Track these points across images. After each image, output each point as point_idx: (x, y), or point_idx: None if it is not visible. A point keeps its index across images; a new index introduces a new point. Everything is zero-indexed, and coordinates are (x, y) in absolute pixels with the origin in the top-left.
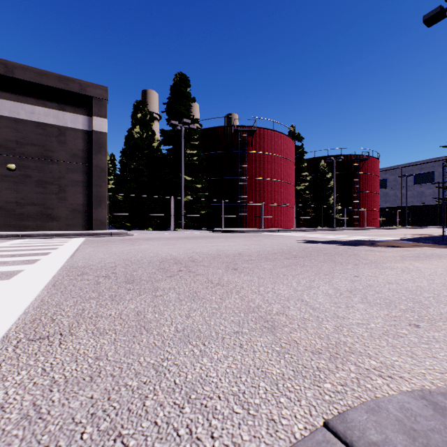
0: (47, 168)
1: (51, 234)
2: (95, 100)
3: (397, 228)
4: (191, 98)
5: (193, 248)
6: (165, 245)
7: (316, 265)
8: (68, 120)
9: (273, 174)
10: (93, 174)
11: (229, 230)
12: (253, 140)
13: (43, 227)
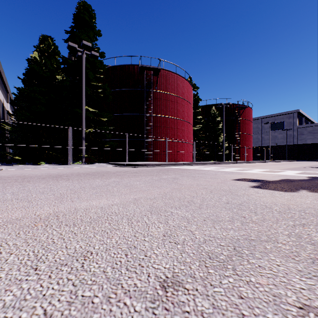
0: None
1: None
2: None
3: (270, 161)
4: (96, 31)
5: None
6: None
7: None
8: None
9: (176, 113)
10: None
11: (133, 164)
12: (158, 80)
13: None
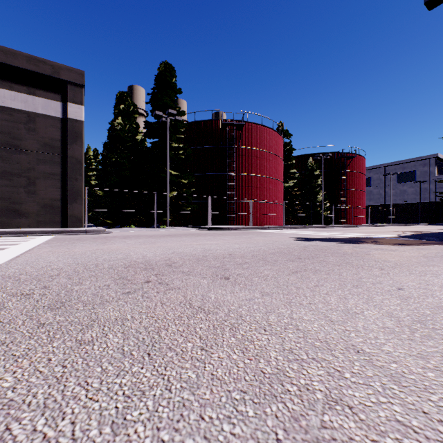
0: (13, 158)
1: (14, 231)
2: (70, 84)
3: (384, 225)
4: (176, 89)
5: (174, 247)
6: (143, 244)
7: (333, 270)
8: (39, 105)
9: (262, 171)
10: (67, 166)
11: (217, 228)
12: (242, 135)
13: (9, 224)
